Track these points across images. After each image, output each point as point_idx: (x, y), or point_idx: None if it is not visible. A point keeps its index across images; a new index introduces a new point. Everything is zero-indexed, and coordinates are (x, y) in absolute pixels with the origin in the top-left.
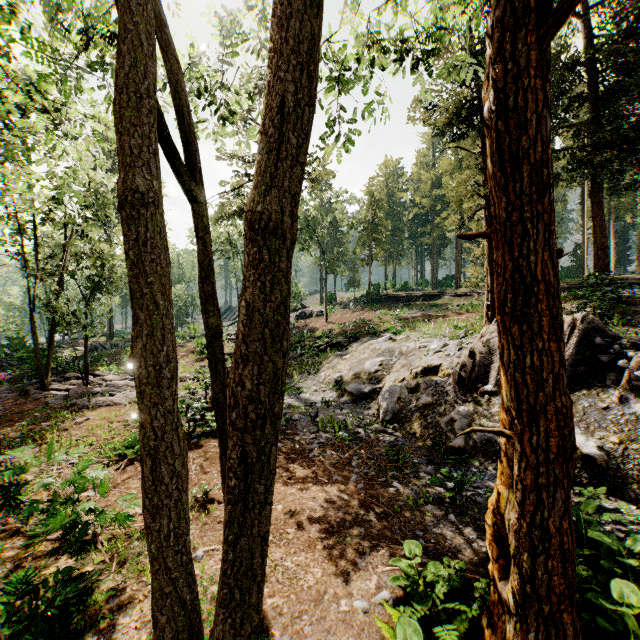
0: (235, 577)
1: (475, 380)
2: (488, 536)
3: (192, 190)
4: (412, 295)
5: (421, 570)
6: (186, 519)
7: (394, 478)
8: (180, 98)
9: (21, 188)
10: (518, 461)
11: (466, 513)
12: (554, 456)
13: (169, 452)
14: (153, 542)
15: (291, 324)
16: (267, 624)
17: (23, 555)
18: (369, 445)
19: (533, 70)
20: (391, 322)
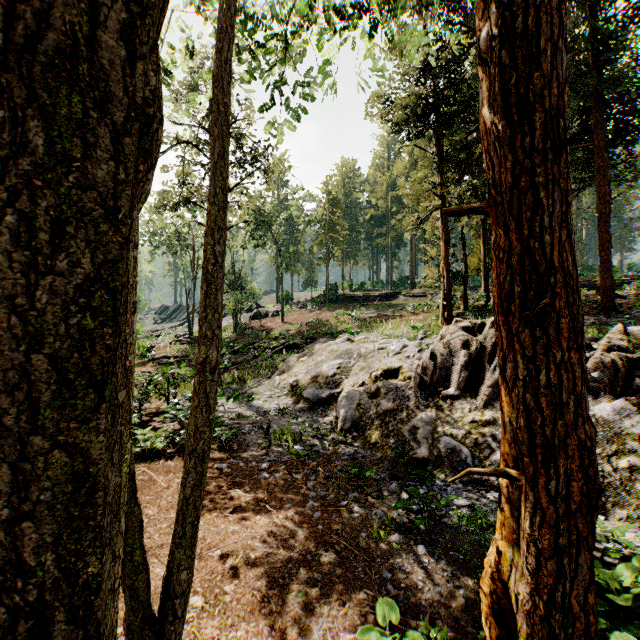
0: None
1: (437, 383)
2: (484, 607)
3: None
4: (369, 295)
5: (392, 632)
6: None
7: (355, 501)
8: None
9: None
10: (530, 515)
11: (437, 541)
12: (577, 506)
13: None
14: None
15: (245, 324)
16: None
17: None
18: (327, 460)
19: None
20: (349, 322)
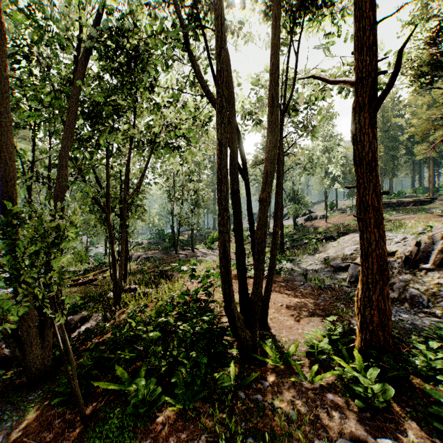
0: (256, 278)
1: (418, 261)
2: (355, 306)
3: (245, 177)
4: (402, 201)
5: None
6: (245, 269)
7: (342, 304)
8: (241, 145)
9: (177, 168)
10: (361, 273)
11: None
12: (375, 272)
13: (241, 252)
14: (238, 272)
15: (301, 224)
16: (270, 328)
17: (190, 300)
18: (334, 291)
19: (367, 126)
20: None
